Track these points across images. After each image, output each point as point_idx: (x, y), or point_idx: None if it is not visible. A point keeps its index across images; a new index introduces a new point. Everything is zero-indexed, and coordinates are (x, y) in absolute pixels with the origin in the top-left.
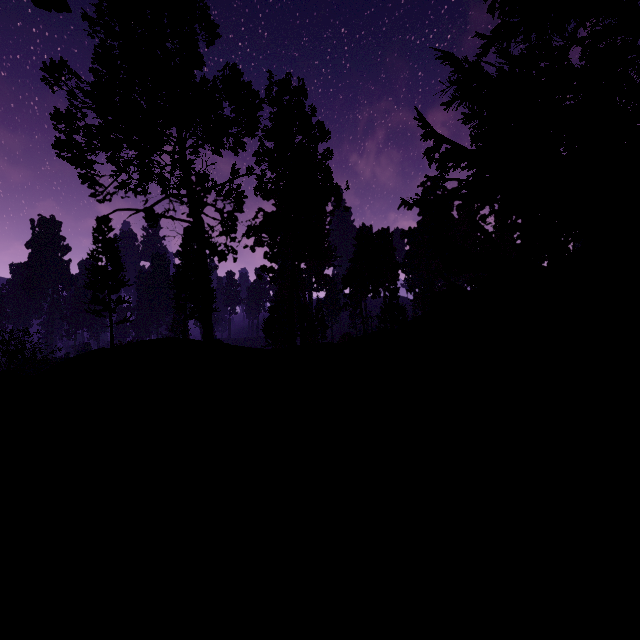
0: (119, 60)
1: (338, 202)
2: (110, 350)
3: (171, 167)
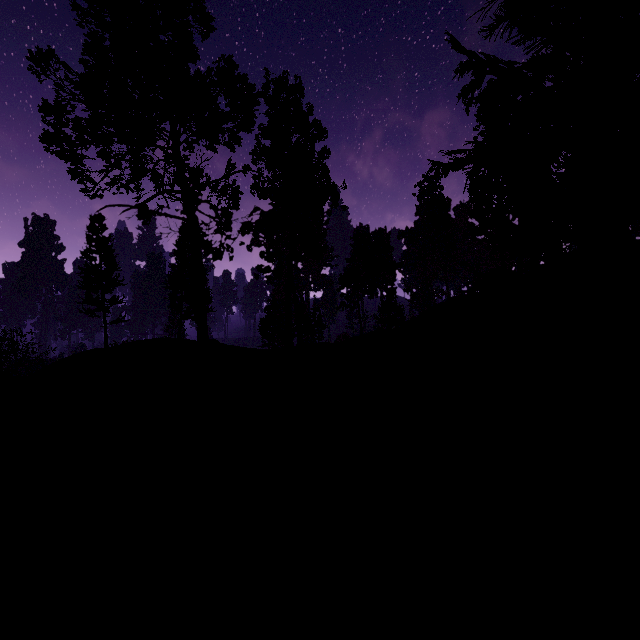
0: (110, 51)
1: (335, 201)
2: (104, 350)
3: (165, 163)
